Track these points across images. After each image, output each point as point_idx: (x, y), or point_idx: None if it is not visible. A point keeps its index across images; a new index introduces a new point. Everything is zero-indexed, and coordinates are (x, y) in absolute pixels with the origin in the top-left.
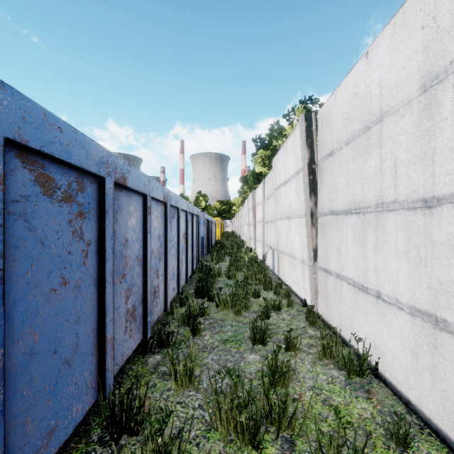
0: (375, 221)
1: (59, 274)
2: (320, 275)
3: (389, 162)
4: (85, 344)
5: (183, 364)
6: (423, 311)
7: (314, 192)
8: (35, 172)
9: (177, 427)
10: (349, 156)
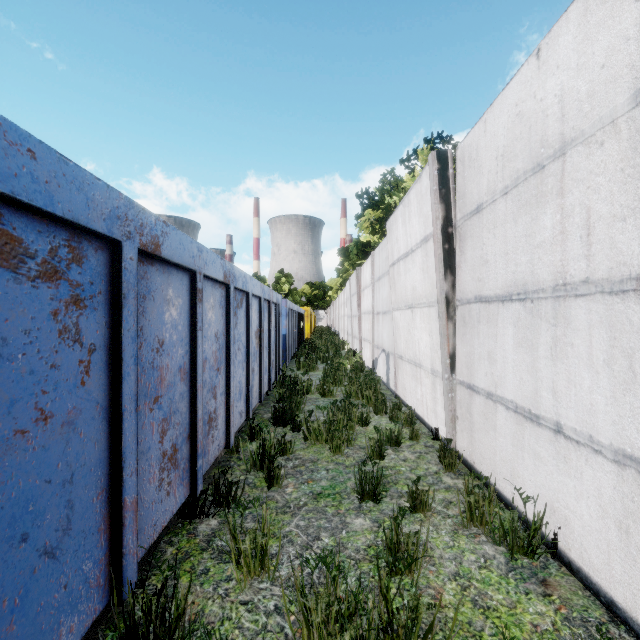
0: (552, 313)
1: (33, 404)
2: (460, 393)
3: (576, 219)
4: (85, 516)
5: (250, 540)
6: (638, 459)
7: (451, 269)
8: None
9: None
10: (508, 212)
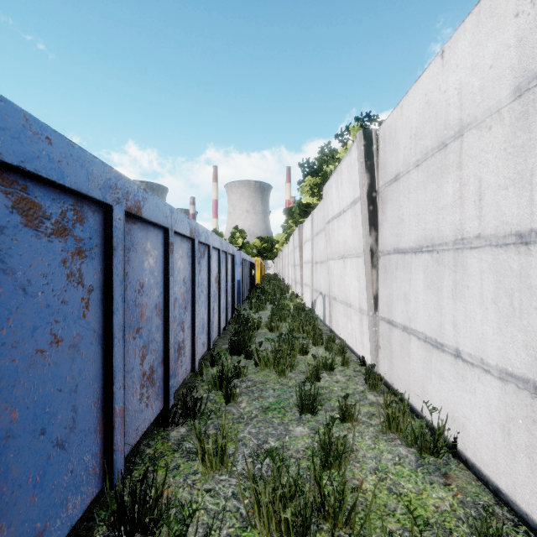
0: (453, 261)
1: (49, 331)
2: (382, 327)
3: (471, 187)
4: (85, 419)
5: (213, 441)
6: (517, 376)
7: (375, 226)
8: (14, 196)
9: (205, 523)
10: (419, 181)
